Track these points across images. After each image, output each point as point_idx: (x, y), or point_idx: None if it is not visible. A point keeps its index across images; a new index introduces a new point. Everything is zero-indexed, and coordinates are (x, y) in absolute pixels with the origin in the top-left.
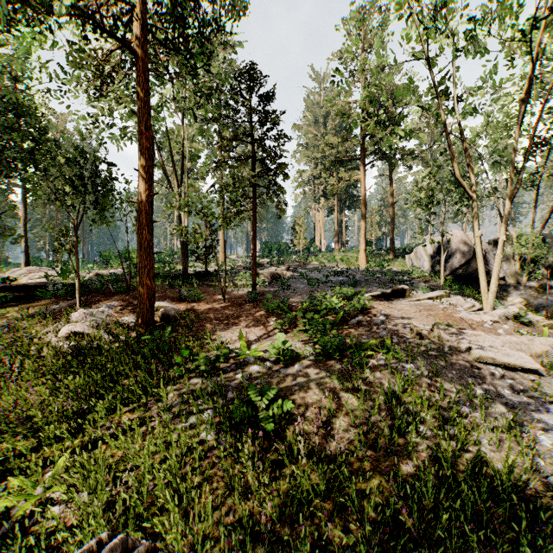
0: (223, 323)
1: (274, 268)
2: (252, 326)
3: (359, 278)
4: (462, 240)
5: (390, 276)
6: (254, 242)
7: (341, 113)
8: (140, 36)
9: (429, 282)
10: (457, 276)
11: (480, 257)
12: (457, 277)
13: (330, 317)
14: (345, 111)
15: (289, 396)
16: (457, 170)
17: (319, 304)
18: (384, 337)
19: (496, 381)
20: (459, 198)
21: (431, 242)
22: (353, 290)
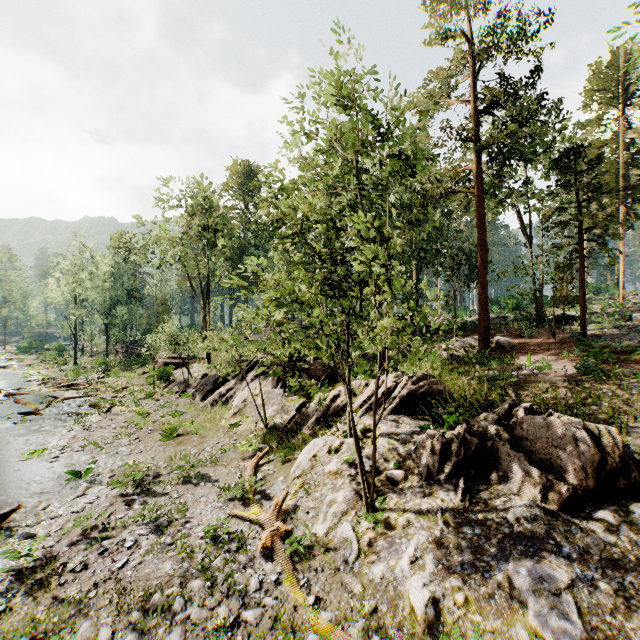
0: (534, 352)
1: None
2: (553, 355)
3: None
4: None
5: None
6: (581, 290)
7: None
8: (479, 183)
9: None
10: None
11: None
12: None
13: (636, 356)
14: None
15: (529, 383)
16: None
17: (628, 344)
18: None
19: None
20: None
21: None
22: None
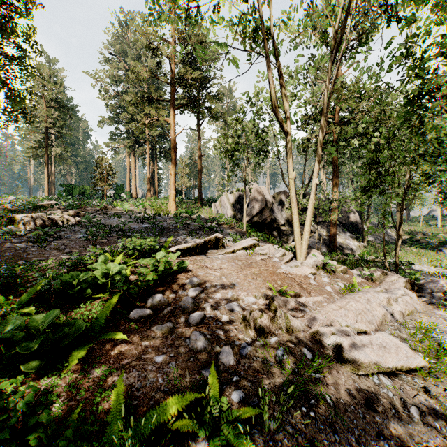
0: None
1: (56, 212)
2: None
3: (166, 225)
4: (257, 192)
5: (201, 222)
6: None
7: (150, 46)
8: None
9: (234, 228)
10: (253, 222)
11: (295, 201)
12: (253, 224)
13: (98, 303)
14: (154, 47)
15: None
16: (275, 100)
17: (76, 278)
18: (201, 349)
19: (408, 426)
20: (258, 151)
21: (236, 190)
22: (154, 243)
